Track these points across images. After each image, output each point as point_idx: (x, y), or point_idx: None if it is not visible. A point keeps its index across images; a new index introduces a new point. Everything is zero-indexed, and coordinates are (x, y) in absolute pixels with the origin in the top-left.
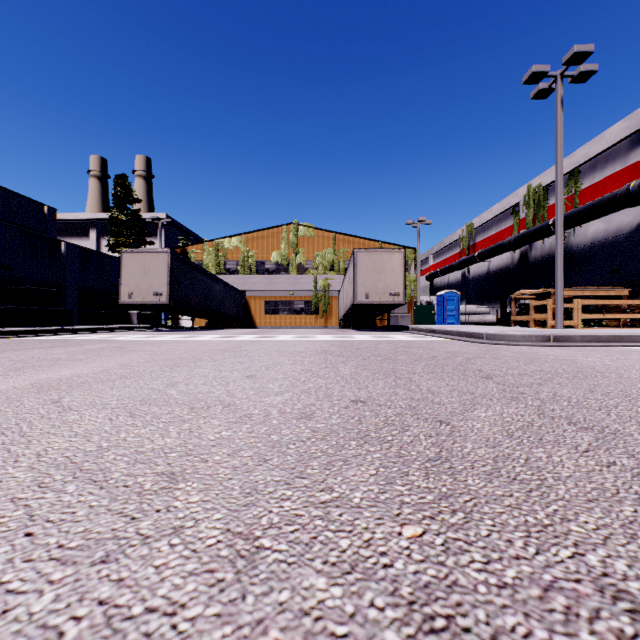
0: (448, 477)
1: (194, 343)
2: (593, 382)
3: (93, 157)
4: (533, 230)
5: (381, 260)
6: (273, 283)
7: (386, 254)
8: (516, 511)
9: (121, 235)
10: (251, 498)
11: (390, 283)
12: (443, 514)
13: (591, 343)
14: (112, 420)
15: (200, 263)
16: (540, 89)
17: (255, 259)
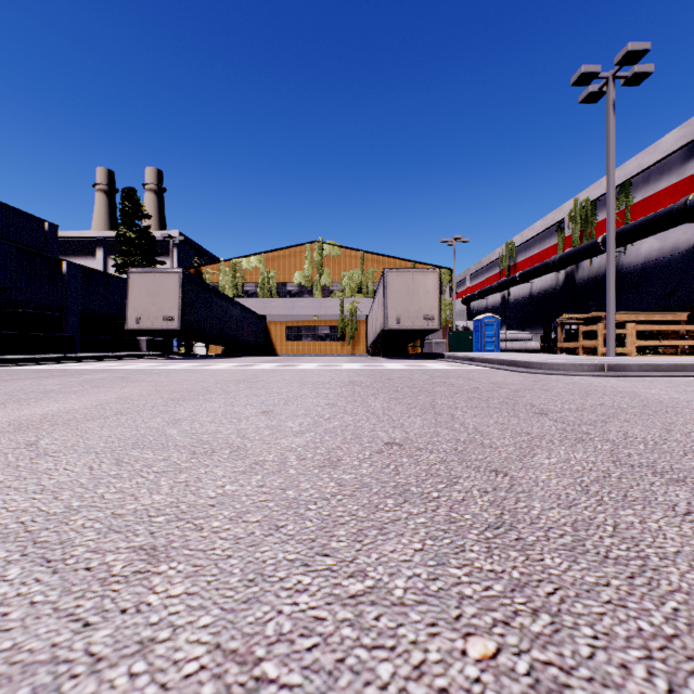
0: (518, 554)
1: (206, 373)
2: (666, 419)
3: (99, 169)
4: (580, 248)
5: (414, 281)
6: (295, 307)
7: (419, 274)
8: (621, 611)
9: (129, 254)
10: (254, 589)
11: (424, 306)
12: (521, 617)
13: (650, 373)
14: (92, 469)
15: (216, 285)
16: (590, 92)
17: (276, 280)
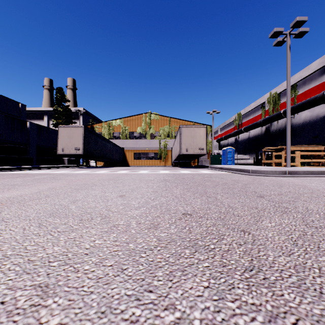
0: (267, 290)
1: (94, 175)
2: (324, 200)
3: (46, 79)
4: (272, 116)
5: (194, 131)
6: (138, 143)
7: (197, 128)
8: None
9: (59, 118)
10: (104, 320)
11: (199, 143)
12: None
13: (309, 175)
14: (25, 230)
15: (100, 133)
16: (278, 41)
17: (128, 131)
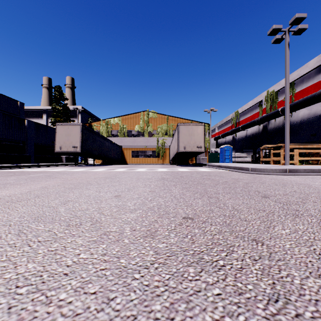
0: None
1: (91, 173)
2: None
3: (44, 77)
4: (270, 114)
5: (192, 129)
6: (136, 141)
7: (195, 126)
8: None
9: (57, 117)
10: None
11: (197, 141)
12: None
13: (310, 173)
14: (0, 239)
15: (98, 131)
16: (276, 38)
17: (127, 129)
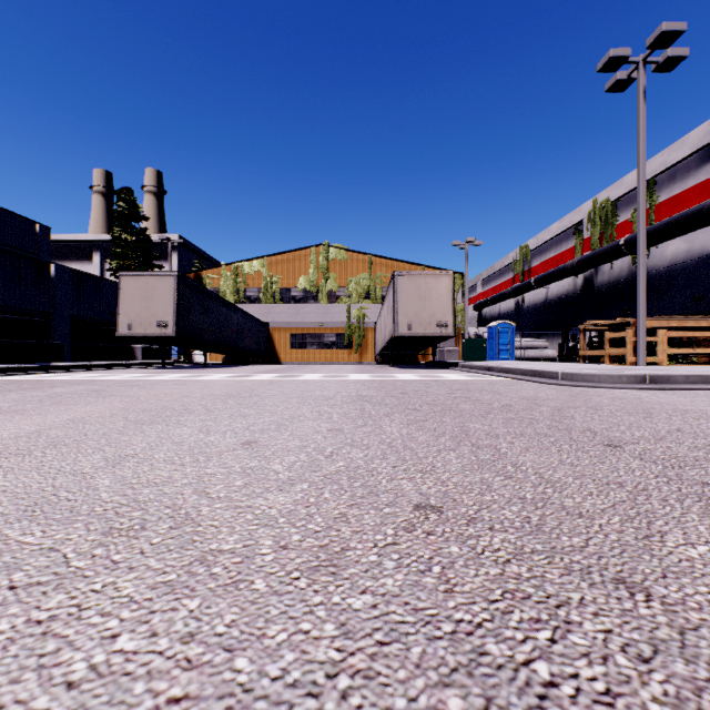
0: None
1: (196, 385)
2: None
3: (97, 170)
4: (600, 251)
5: (426, 285)
6: (300, 313)
7: (432, 278)
8: None
9: (125, 257)
10: None
11: (437, 312)
12: None
13: (699, 385)
14: None
15: (216, 290)
16: (617, 79)
17: (279, 285)
